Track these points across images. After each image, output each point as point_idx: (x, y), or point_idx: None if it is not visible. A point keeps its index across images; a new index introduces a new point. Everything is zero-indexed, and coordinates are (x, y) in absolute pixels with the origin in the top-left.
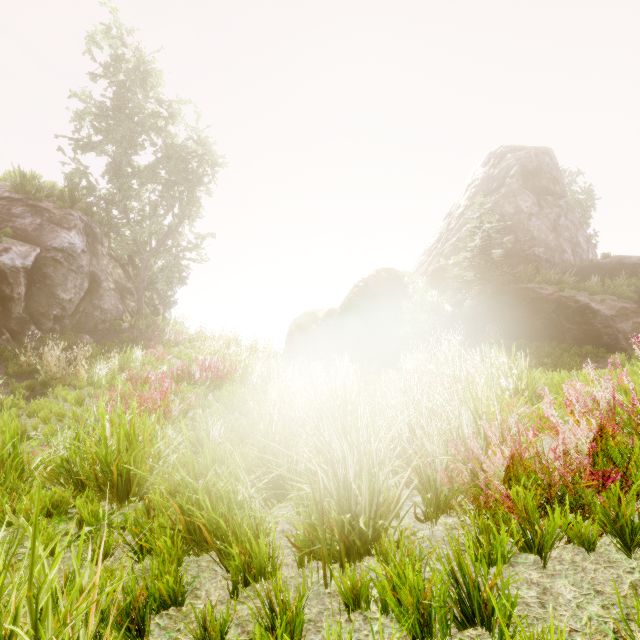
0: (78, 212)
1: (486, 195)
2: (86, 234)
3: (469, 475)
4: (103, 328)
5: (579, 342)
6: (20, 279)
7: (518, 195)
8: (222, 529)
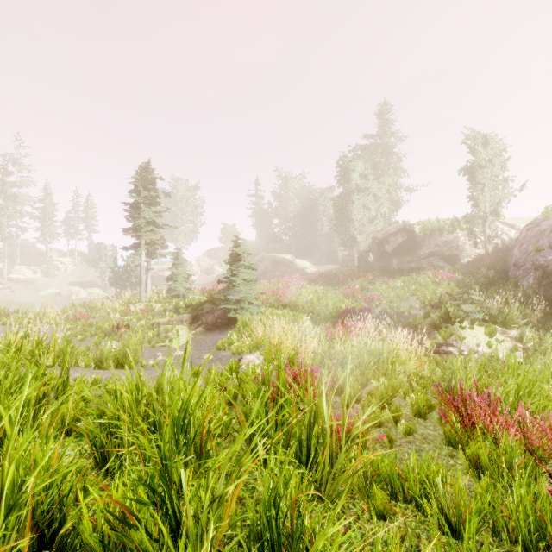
0: None
1: None
2: None
3: None
4: None
5: None
6: None
7: None
8: None
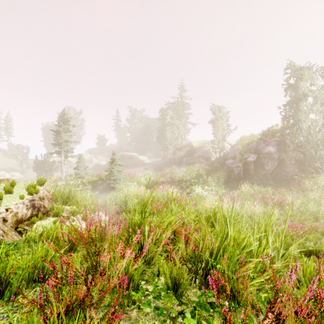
0: (275, 138)
1: None
2: (278, 145)
3: None
4: (283, 179)
5: None
6: (251, 164)
7: None
8: None
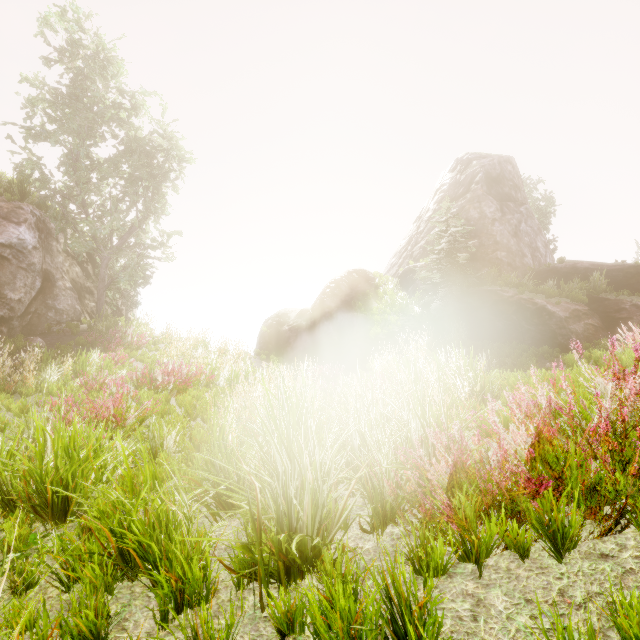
0: (29, 205)
1: (453, 200)
2: (38, 229)
3: (416, 483)
4: (58, 330)
5: (537, 342)
6: None
7: (482, 201)
8: (155, 553)
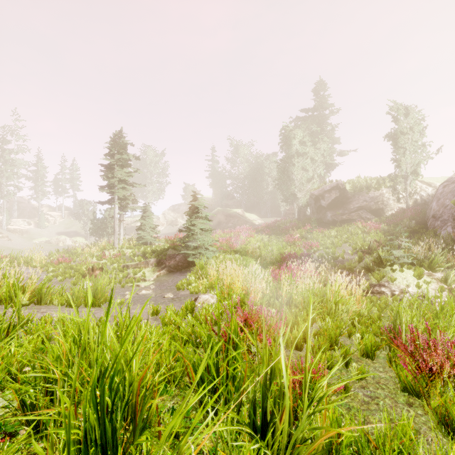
0: None
1: None
2: None
3: None
4: None
5: None
6: None
7: None
8: None
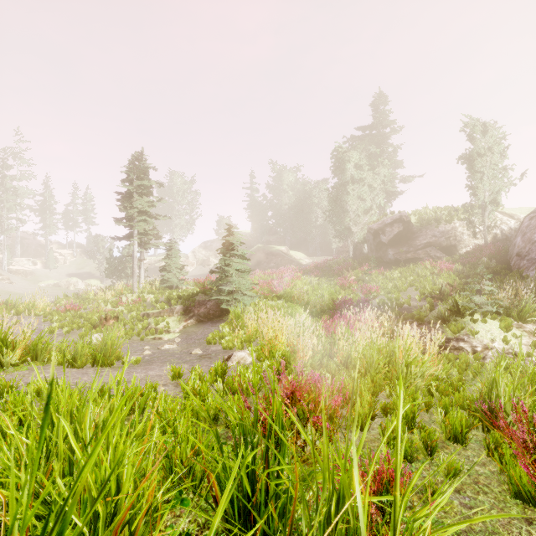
0: None
1: None
2: None
3: None
4: None
5: None
6: None
7: None
8: None
